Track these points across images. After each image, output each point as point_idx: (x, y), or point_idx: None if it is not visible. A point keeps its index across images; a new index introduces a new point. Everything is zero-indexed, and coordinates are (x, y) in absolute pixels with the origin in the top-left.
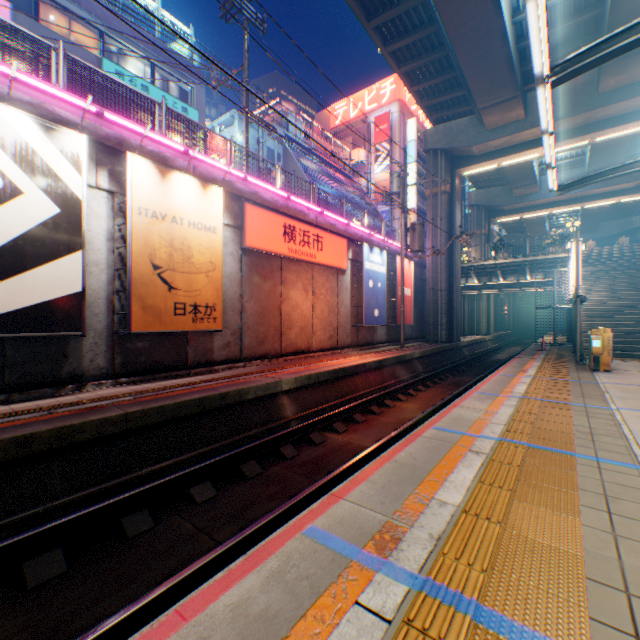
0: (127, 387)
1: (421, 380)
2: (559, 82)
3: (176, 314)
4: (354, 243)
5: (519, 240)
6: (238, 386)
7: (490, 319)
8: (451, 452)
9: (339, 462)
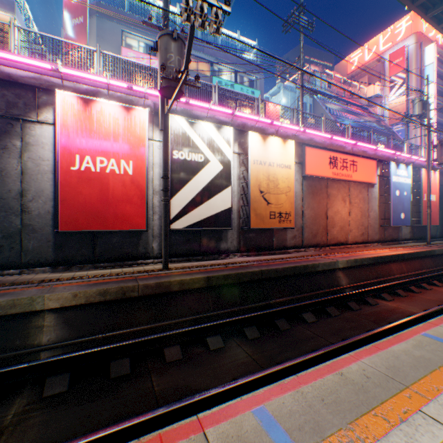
0: (248, 257)
1: None
2: None
3: (270, 218)
4: (381, 162)
5: None
6: (311, 262)
7: None
8: None
9: (395, 318)
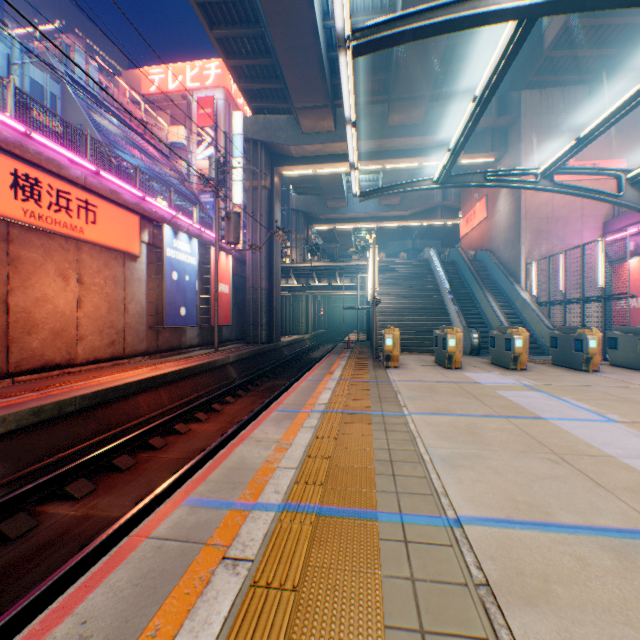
0: None
1: (233, 389)
2: (361, 51)
3: None
4: (153, 223)
5: (332, 246)
6: None
7: (310, 319)
8: (187, 578)
9: (39, 576)
